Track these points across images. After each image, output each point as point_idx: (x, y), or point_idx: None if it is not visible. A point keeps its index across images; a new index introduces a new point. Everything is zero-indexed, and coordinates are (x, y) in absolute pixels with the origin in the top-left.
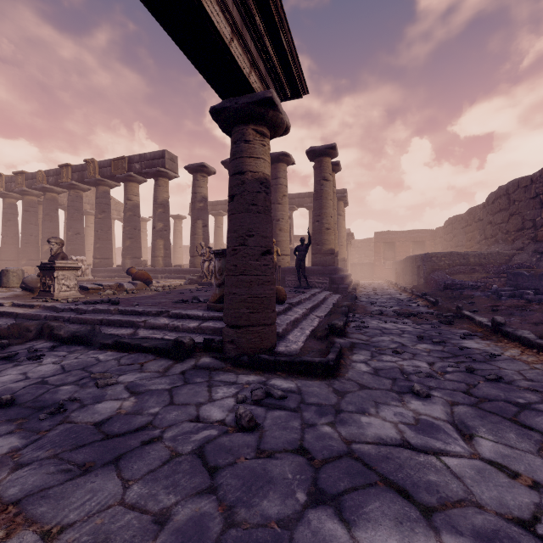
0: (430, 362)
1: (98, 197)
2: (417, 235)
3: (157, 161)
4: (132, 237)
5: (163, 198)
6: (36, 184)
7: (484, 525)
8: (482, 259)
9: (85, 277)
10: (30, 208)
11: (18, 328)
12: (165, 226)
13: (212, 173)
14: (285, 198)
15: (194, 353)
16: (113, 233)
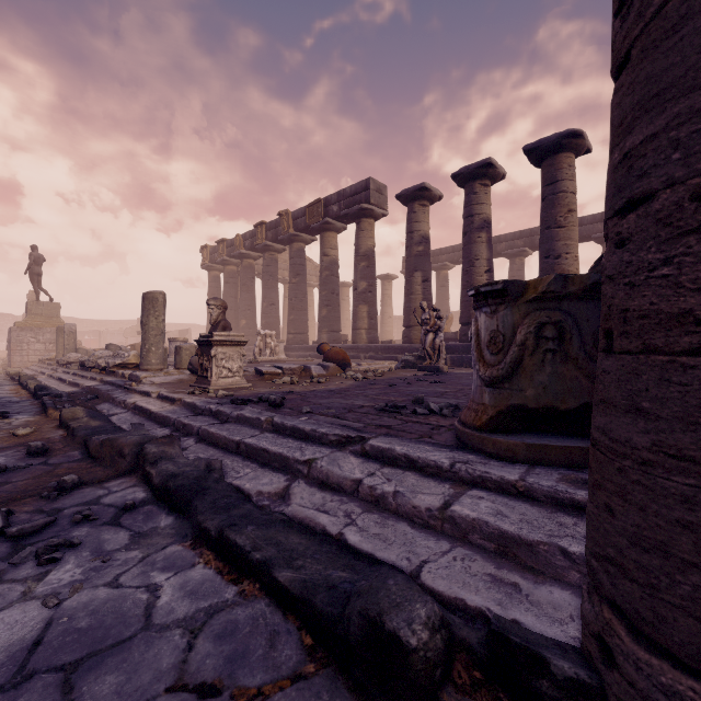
0: None
1: (292, 257)
2: None
3: (359, 196)
4: (329, 304)
5: (367, 246)
6: (234, 251)
7: None
8: None
9: (274, 357)
10: (230, 279)
11: (109, 448)
12: (370, 286)
13: (436, 199)
14: (572, 214)
15: (449, 691)
16: (312, 304)
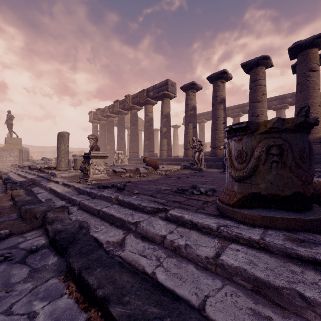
0: None
1: (131, 116)
2: None
3: (163, 88)
4: (149, 138)
5: (166, 111)
6: (104, 114)
7: None
8: None
9: (122, 163)
10: (102, 127)
11: (29, 213)
12: (168, 130)
13: (199, 89)
14: (264, 96)
15: None
16: (141, 139)
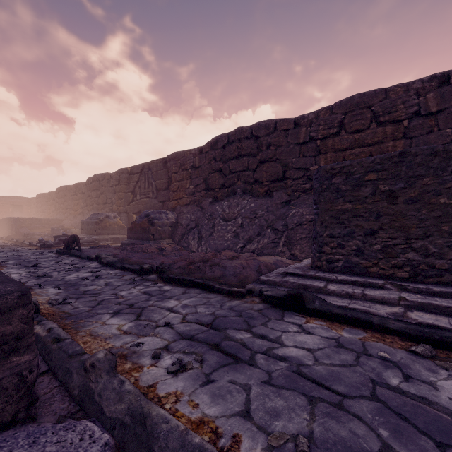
0: (4, 251)
1: None
2: (16, 200)
3: None
4: None
5: None
6: None
7: (4, 254)
8: (49, 221)
9: None
10: None
11: None
12: None
13: None
14: None
15: None
16: None
